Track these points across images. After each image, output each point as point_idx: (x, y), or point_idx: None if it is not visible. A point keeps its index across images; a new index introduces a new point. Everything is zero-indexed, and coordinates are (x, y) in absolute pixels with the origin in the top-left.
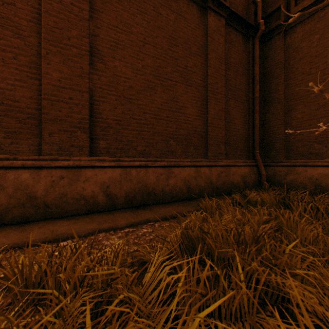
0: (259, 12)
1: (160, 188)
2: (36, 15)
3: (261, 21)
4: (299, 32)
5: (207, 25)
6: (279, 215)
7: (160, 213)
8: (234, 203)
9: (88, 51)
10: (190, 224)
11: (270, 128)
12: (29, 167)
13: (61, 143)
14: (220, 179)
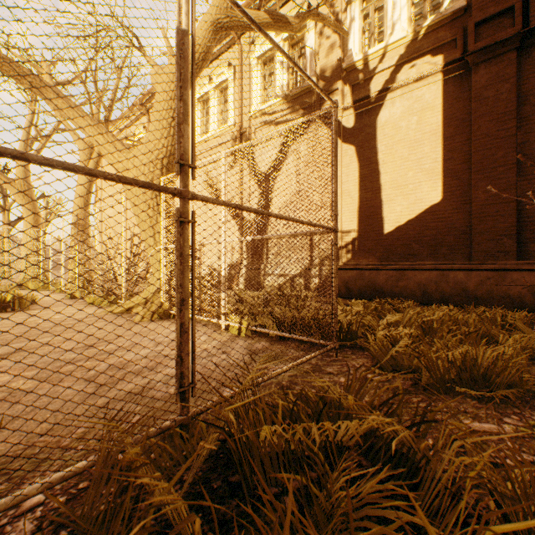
0: None
1: None
2: (466, 156)
3: None
4: None
5: None
6: None
7: None
8: None
9: (514, 163)
10: None
11: None
12: (462, 269)
13: (487, 250)
14: None
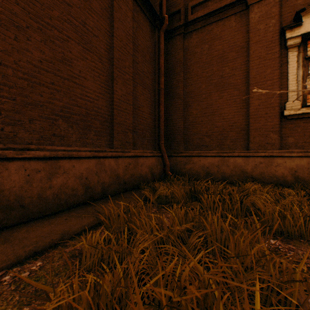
0: (164, 6)
1: (34, 194)
2: None
3: (166, 16)
4: (195, 38)
5: None
6: (202, 219)
7: (25, 243)
8: (144, 199)
9: None
10: (72, 286)
11: (172, 121)
12: None
13: None
14: (128, 172)
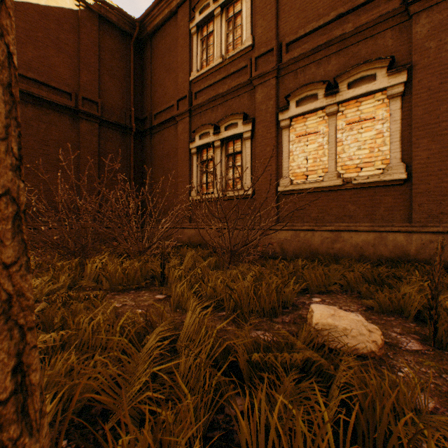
0: (133, 118)
1: None
2: None
3: (134, 125)
4: (157, 138)
5: (80, 129)
6: None
7: None
8: None
9: None
10: None
11: (145, 200)
12: None
13: None
14: None
